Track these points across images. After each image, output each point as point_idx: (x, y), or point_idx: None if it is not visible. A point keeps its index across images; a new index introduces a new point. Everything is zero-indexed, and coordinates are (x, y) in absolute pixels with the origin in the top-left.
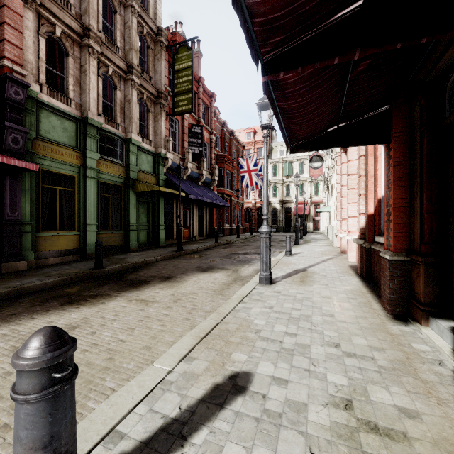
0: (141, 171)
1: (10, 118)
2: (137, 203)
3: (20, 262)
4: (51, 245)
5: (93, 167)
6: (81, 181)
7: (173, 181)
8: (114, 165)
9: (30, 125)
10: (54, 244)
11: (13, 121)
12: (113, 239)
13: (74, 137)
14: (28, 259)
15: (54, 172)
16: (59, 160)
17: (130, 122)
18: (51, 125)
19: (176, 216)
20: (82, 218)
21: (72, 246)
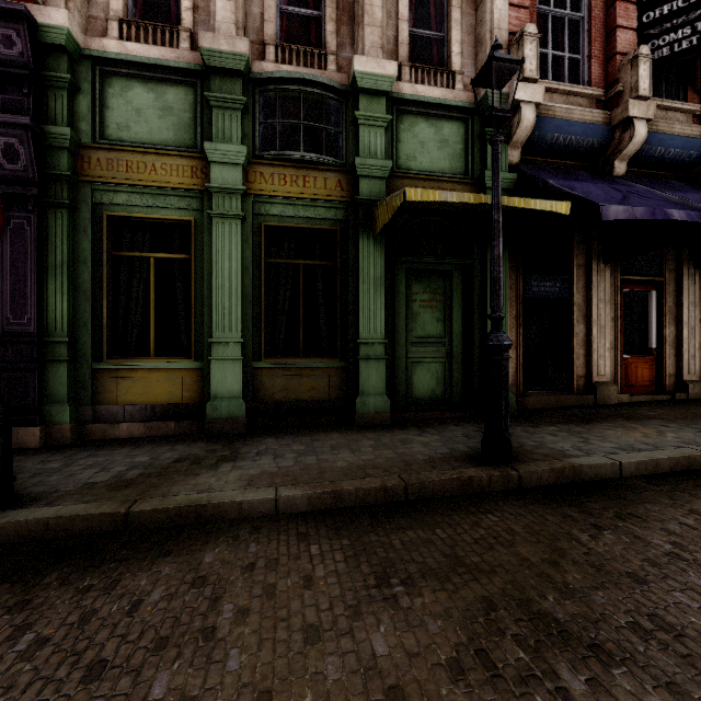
0: (410, 174)
1: (6, 107)
2: (406, 276)
3: (26, 429)
4: (131, 392)
5: (228, 186)
6: (205, 230)
7: (537, 178)
8: (309, 173)
9: (79, 121)
10: (138, 389)
11: (12, 112)
12: (309, 383)
13: (190, 123)
14: (57, 423)
15: (140, 217)
16: (149, 188)
17: (360, 29)
18: (133, 108)
19: (587, 313)
20: (209, 327)
21: (185, 397)
